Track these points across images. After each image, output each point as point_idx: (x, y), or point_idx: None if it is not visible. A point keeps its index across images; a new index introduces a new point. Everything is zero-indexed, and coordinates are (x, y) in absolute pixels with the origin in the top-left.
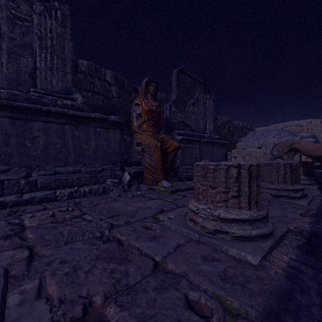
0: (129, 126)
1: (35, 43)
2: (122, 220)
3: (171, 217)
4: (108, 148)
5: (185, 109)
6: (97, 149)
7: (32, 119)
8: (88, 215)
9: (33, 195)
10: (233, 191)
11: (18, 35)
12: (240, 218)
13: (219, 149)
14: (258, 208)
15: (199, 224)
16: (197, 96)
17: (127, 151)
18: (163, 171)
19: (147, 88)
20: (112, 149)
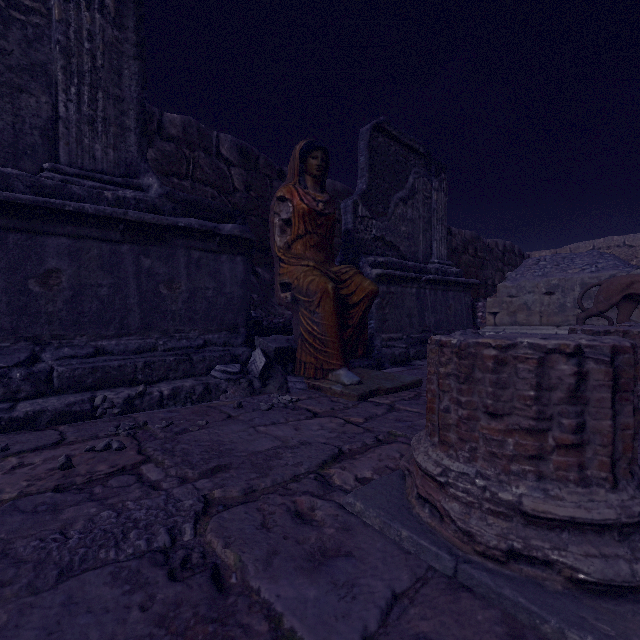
0: (268, 249)
1: (55, 62)
2: (236, 483)
3: (363, 475)
4: (218, 296)
5: (386, 212)
6: (194, 298)
7: (45, 232)
8: (154, 464)
9: (38, 407)
10: (563, 429)
11: (16, 46)
12: (590, 518)
13: (459, 297)
14: (638, 480)
15: (454, 522)
16: (412, 184)
17: (263, 302)
18: (340, 347)
19: (304, 162)
20: (227, 297)
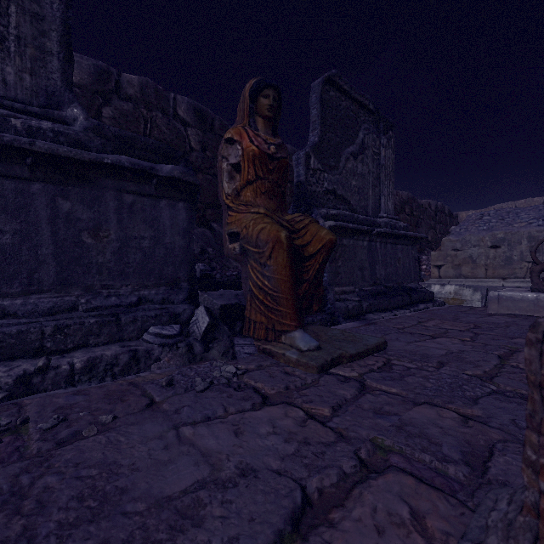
0: None
1: None
2: None
3: None
4: (155, 247)
5: (338, 166)
6: (126, 249)
7: None
8: None
9: None
10: None
11: None
12: None
13: (407, 250)
14: None
15: None
16: (362, 139)
17: (218, 255)
18: (294, 305)
19: (254, 102)
20: (166, 248)
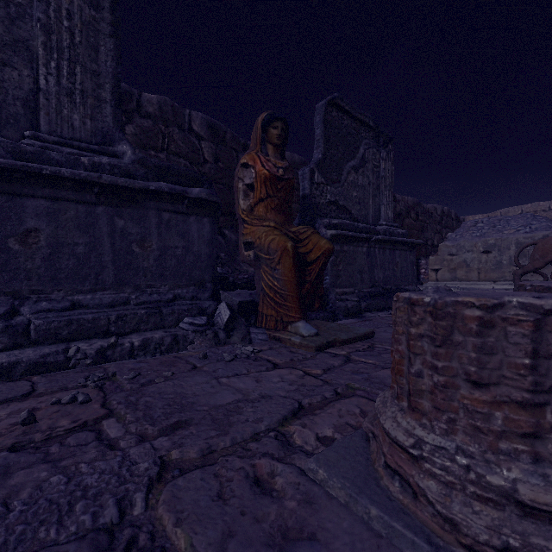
0: (235, 213)
1: (36, 38)
2: (195, 442)
3: (324, 433)
4: (186, 254)
5: (340, 179)
6: (164, 256)
7: (24, 194)
8: (115, 419)
9: (13, 359)
10: None
11: (0, 23)
12: None
13: (405, 255)
14: None
15: (431, 505)
16: (363, 154)
17: (230, 260)
18: (298, 301)
19: (265, 132)
20: (194, 255)
